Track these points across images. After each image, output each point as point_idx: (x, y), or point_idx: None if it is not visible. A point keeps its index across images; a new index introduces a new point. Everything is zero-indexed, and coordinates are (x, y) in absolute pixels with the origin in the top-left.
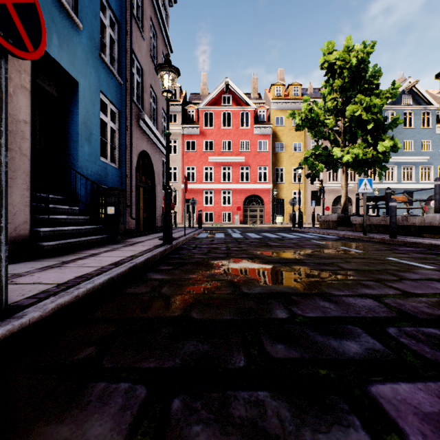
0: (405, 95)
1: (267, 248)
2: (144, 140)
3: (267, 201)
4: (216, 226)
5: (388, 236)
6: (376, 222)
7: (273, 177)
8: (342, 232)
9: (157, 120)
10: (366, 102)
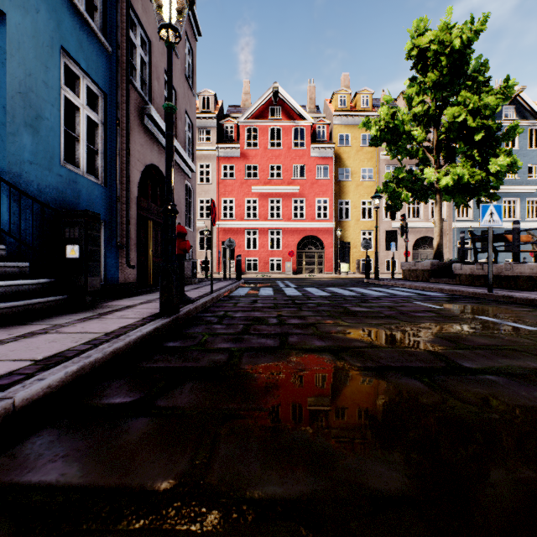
0: (507, 106)
1: (352, 320)
2: (153, 149)
3: (328, 244)
4: (262, 277)
5: (528, 293)
6: (495, 272)
7: (335, 212)
8: (447, 287)
9: (176, 125)
10: (472, 102)
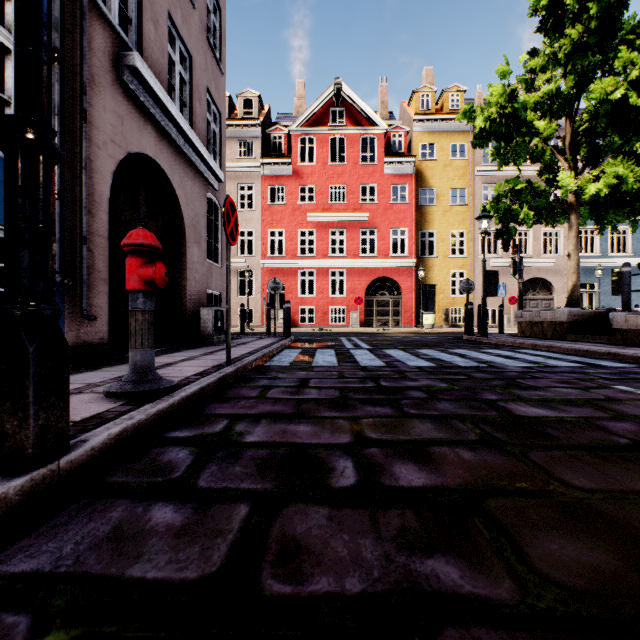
0: None
1: (572, 470)
2: (144, 131)
3: (407, 288)
4: (320, 331)
5: None
6: None
7: (416, 246)
8: (619, 350)
9: (191, 107)
10: (638, 68)
